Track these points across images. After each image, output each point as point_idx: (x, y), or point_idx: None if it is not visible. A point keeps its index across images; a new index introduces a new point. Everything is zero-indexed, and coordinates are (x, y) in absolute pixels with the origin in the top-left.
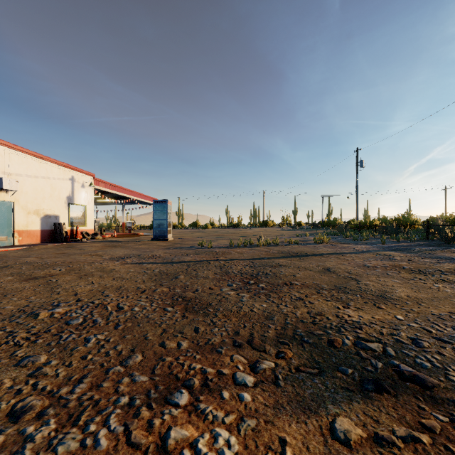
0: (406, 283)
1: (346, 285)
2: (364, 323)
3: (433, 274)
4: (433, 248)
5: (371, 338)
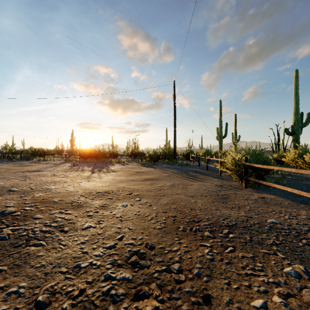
0: (22, 167)
1: (9, 169)
2: (28, 170)
3: (25, 166)
4: (10, 162)
5: (32, 170)
